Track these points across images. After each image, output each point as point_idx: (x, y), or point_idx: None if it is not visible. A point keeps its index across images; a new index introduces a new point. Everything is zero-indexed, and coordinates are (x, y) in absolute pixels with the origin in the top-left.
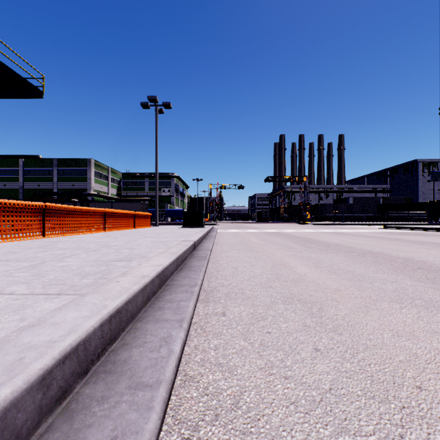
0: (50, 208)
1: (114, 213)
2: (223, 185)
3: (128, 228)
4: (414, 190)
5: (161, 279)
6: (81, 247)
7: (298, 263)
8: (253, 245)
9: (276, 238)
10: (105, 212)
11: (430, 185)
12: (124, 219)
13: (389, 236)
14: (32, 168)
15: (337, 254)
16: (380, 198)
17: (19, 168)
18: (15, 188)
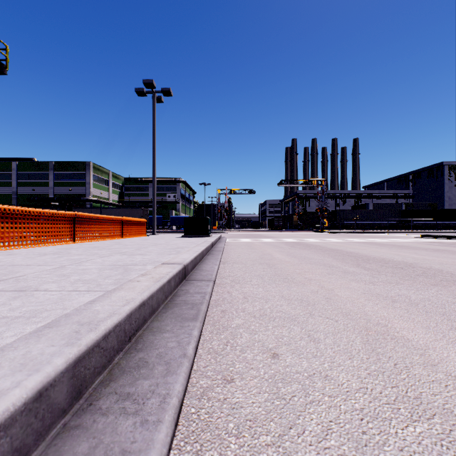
0: None
1: (90, 218)
2: (232, 190)
3: (113, 238)
4: (439, 196)
5: None
6: None
7: (417, 327)
8: (281, 266)
9: (306, 251)
10: (75, 217)
11: None
12: (106, 226)
13: (451, 248)
14: (26, 172)
15: (451, 290)
16: (402, 204)
17: (12, 172)
18: (8, 194)
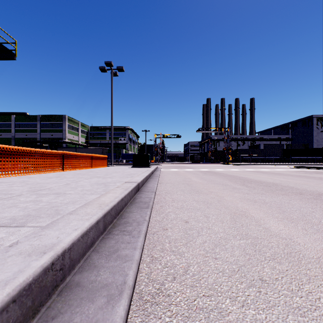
0: (1, 149)
1: (72, 155)
2: (165, 135)
3: (86, 168)
4: (310, 139)
5: (39, 290)
6: (3, 192)
7: (260, 212)
8: (195, 185)
9: (213, 177)
10: (63, 154)
11: (322, 135)
12: (82, 160)
13: (309, 175)
14: (21, 122)
15: (290, 197)
16: (284, 144)
17: (11, 122)
18: (8, 137)
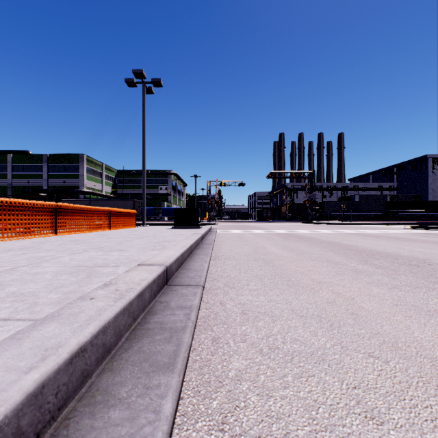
0: None
1: (74, 209)
2: (222, 182)
3: (100, 229)
4: (423, 188)
5: None
6: None
7: None
8: (279, 263)
9: (301, 244)
10: (56, 208)
11: None
12: (92, 218)
13: None
14: (21, 164)
15: None
16: (387, 196)
17: (7, 164)
18: (3, 185)
